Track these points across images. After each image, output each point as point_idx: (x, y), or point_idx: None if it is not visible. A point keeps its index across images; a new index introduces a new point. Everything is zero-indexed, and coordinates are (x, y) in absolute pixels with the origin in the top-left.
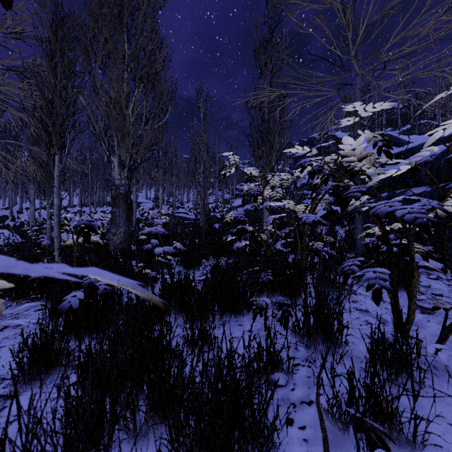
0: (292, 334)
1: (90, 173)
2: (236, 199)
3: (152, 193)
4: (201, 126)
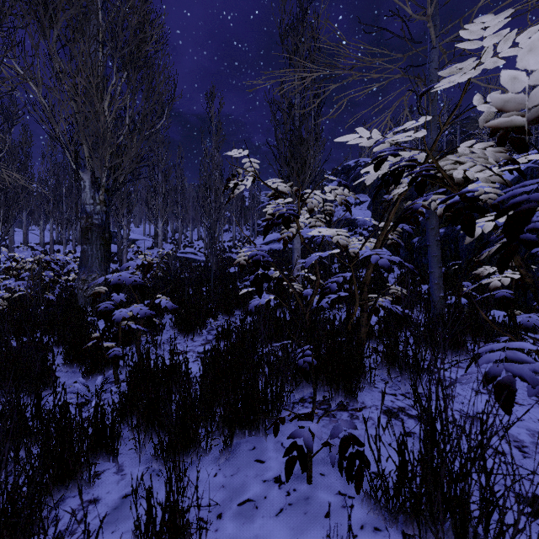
0: (369, 503)
1: (64, 200)
2: (257, 237)
3: (152, 228)
4: (213, 142)
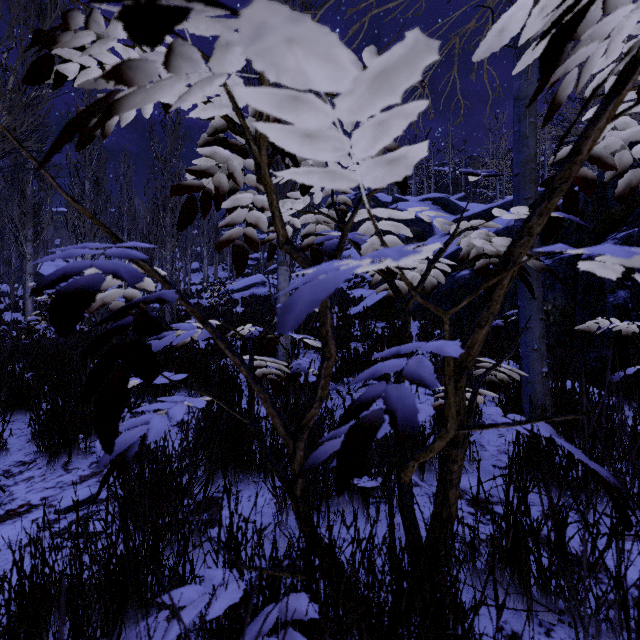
0: None
1: None
2: (237, 279)
3: None
4: (168, 142)
